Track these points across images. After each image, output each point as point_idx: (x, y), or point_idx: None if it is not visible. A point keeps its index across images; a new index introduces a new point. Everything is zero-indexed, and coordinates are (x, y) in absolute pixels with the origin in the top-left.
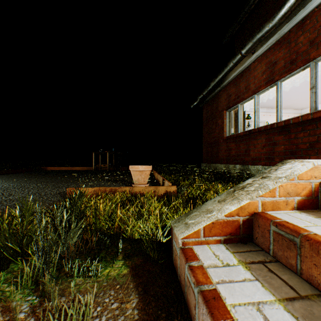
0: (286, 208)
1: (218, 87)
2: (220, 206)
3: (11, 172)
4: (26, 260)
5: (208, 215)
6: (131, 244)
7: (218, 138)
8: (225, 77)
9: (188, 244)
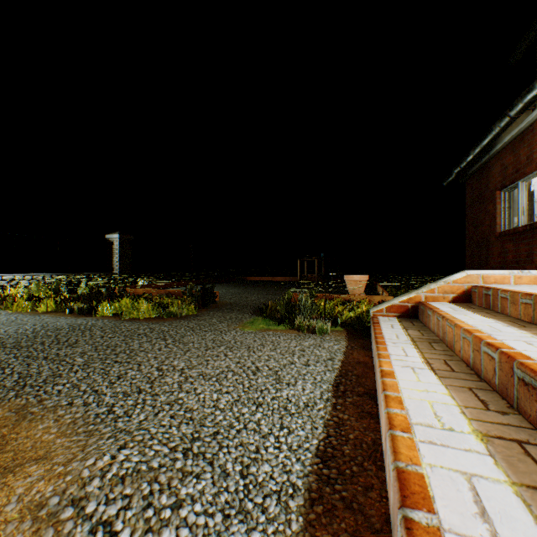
0: (443, 301)
1: (485, 155)
2: (399, 298)
3: (219, 281)
4: (290, 322)
5: (390, 302)
6: (345, 324)
7: (488, 233)
8: (495, 141)
9: (376, 315)
